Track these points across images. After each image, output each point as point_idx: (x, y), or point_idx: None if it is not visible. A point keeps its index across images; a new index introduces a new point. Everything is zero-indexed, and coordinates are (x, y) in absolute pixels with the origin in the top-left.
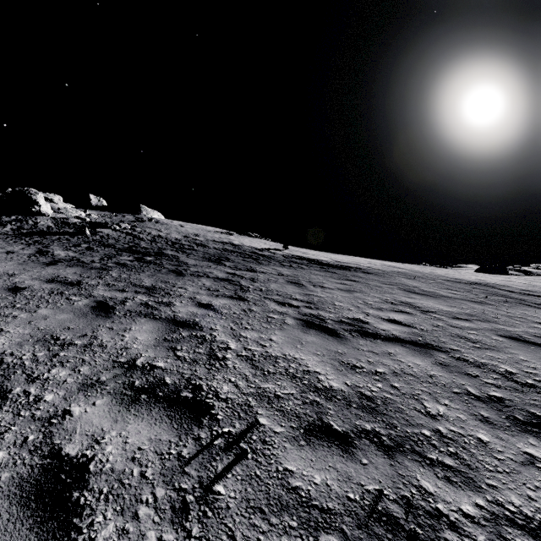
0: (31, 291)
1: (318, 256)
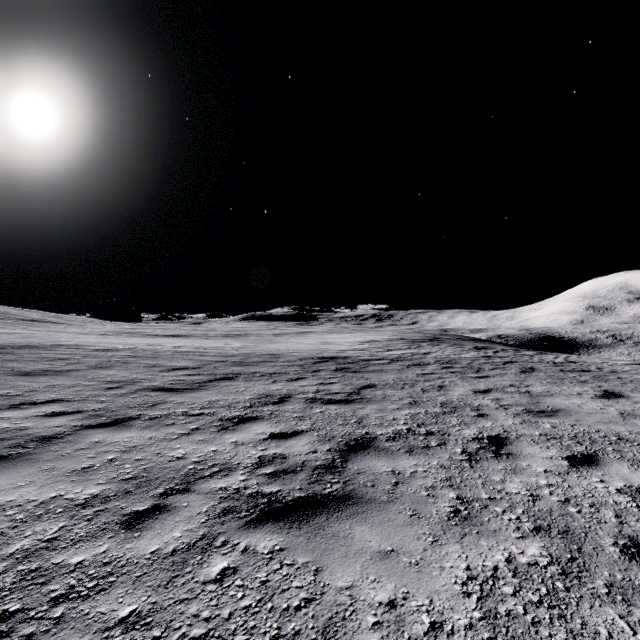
0: None
1: None
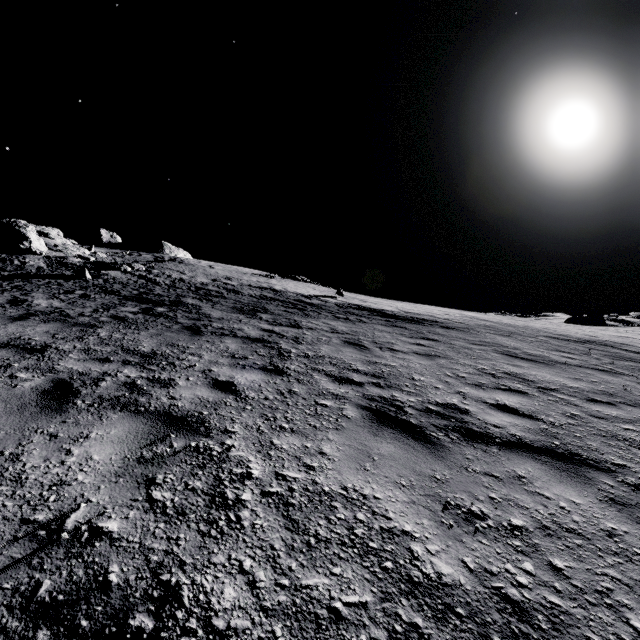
0: None
1: (380, 305)
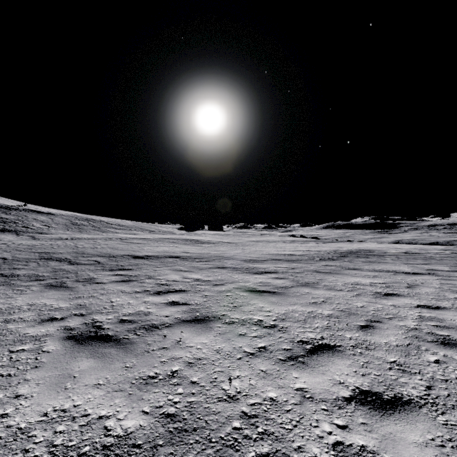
0: None
1: (42, 210)
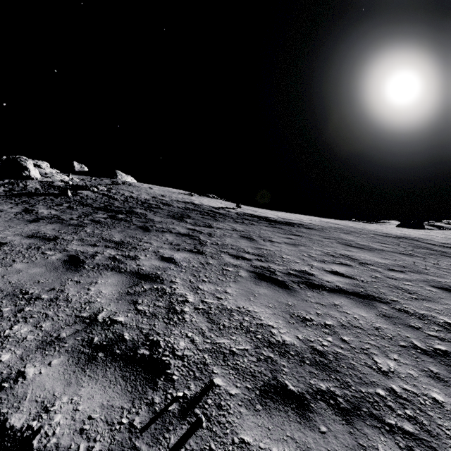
0: (11, 246)
1: (266, 214)
